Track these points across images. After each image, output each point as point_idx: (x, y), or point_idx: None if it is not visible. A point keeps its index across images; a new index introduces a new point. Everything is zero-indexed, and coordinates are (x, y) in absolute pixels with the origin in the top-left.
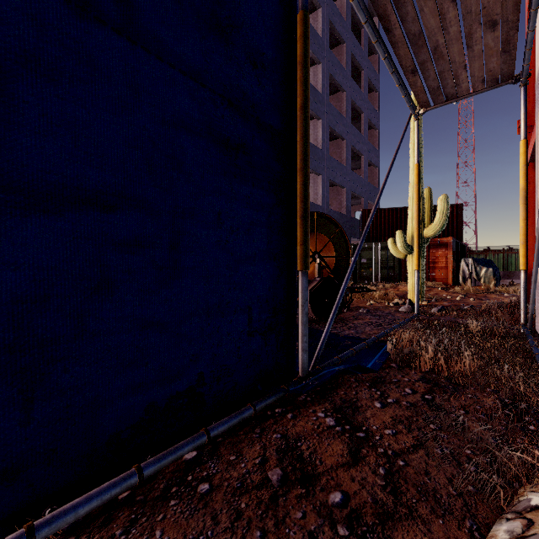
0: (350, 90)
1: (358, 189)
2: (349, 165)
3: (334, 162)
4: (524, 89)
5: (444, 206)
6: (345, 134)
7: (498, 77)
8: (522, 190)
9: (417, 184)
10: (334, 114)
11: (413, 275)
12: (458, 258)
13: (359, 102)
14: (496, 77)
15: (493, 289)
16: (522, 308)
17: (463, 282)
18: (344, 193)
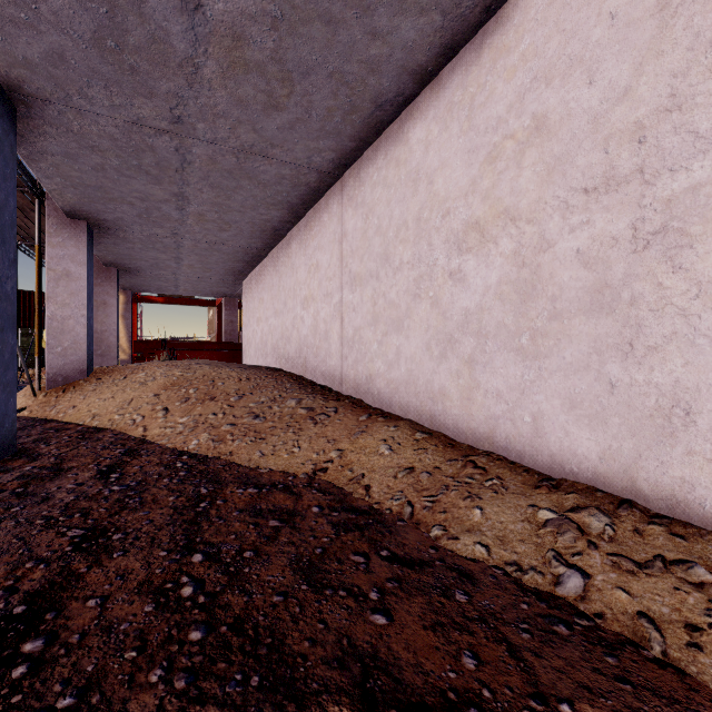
0: None
1: None
2: None
3: None
4: None
5: None
6: None
7: None
8: None
9: None
10: None
11: None
12: None
13: None
14: None
15: None
16: None
17: None
18: None
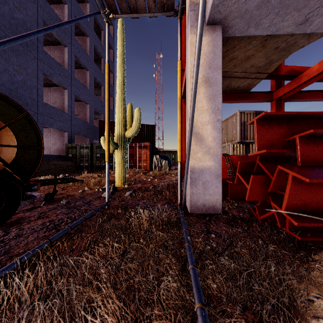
0: (93, 38)
1: (99, 108)
2: (92, 89)
3: (79, 83)
4: (180, 21)
5: (138, 116)
6: (89, 67)
7: (165, 3)
8: (179, 99)
9: (107, 81)
10: (79, 49)
11: (119, 166)
12: (153, 155)
13: (99, 49)
14: (163, 1)
15: (167, 172)
16: (179, 191)
17: (155, 168)
18: (88, 108)
